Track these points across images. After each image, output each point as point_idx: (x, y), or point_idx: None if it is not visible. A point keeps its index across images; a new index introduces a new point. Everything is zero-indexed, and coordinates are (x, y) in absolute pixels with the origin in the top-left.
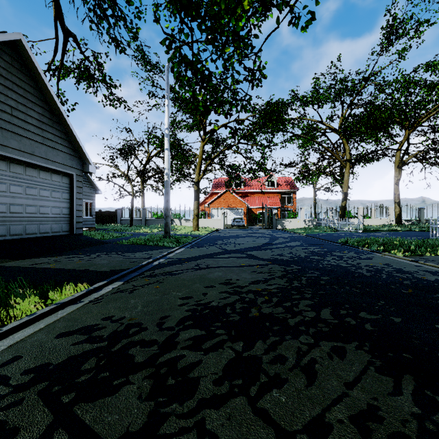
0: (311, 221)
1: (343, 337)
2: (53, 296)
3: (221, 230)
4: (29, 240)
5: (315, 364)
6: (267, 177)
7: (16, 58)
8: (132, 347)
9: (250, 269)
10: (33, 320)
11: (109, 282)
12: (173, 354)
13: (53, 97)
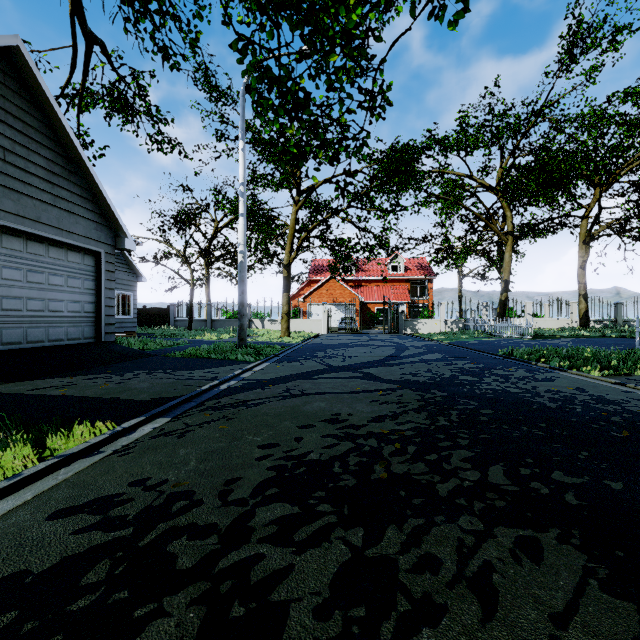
0: (455, 323)
1: (532, 518)
2: (54, 444)
3: (322, 336)
4: (32, 351)
5: (493, 574)
6: (391, 258)
7: (12, 75)
8: (175, 538)
9: (369, 398)
10: (16, 486)
11: (148, 419)
12: (243, 554)
13: (70, 135)
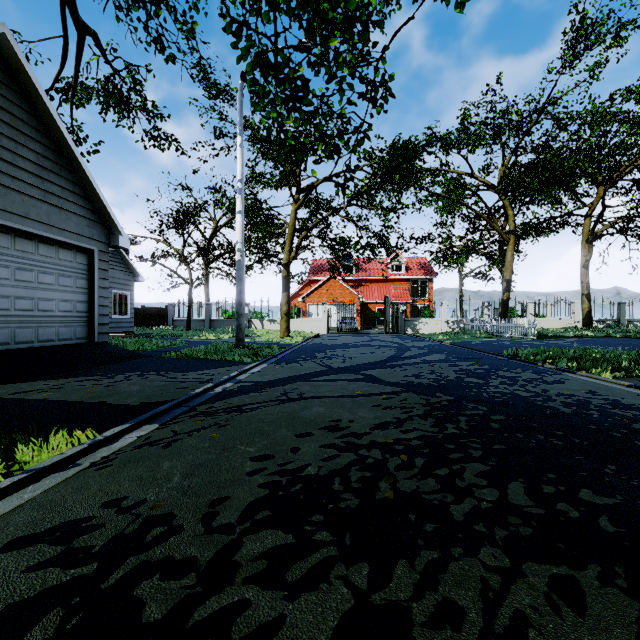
0: (456, 323)
1: (565, 551)
2: (24, 456)
3: (322, 336)
4: (19, 352)
5: (528, 630)
6: (391, 257)
7: None
8: (145, 578)
9: (371, 402)
10: None
11: (134, 426)
12: (225, 600)
13: (60, 128)
